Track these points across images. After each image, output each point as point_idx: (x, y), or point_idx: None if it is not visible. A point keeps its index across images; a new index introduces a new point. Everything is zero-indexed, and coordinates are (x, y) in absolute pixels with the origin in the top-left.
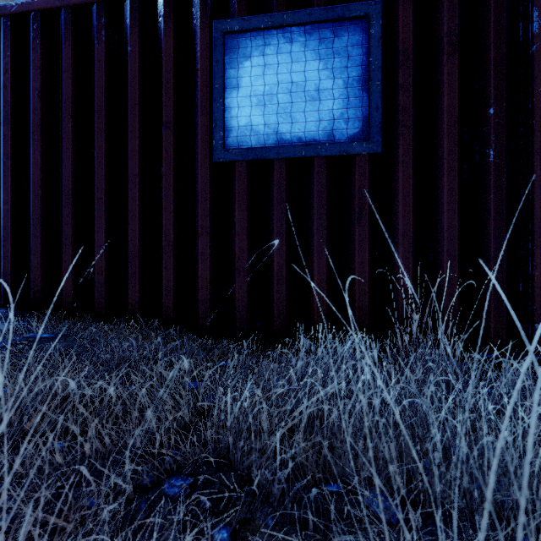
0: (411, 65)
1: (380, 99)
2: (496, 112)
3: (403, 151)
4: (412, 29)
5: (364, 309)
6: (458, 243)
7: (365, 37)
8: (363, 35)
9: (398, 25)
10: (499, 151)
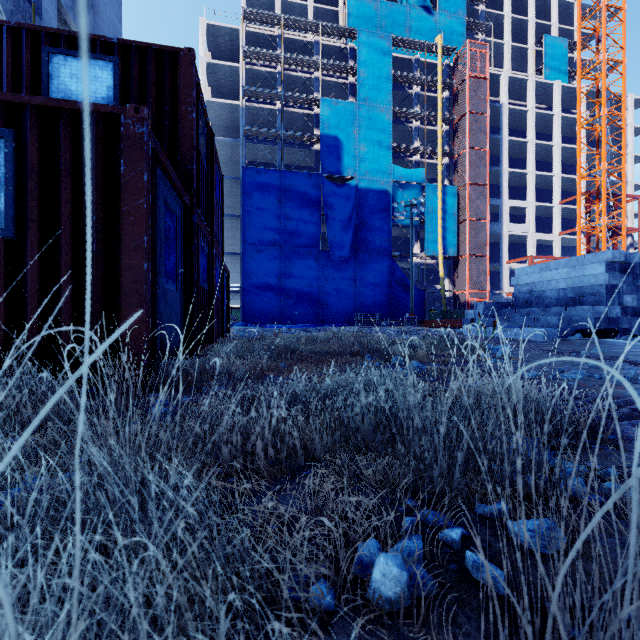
0: (38, 179)
1: (13, 200)
2: (97, 220)
3: (32, 239)
4: (40, 154)
5: (1, 350)
6: (73, 303)
7: (3, 153)
8: (2, 152)
9: (28, 150)
10: (99, 245)
